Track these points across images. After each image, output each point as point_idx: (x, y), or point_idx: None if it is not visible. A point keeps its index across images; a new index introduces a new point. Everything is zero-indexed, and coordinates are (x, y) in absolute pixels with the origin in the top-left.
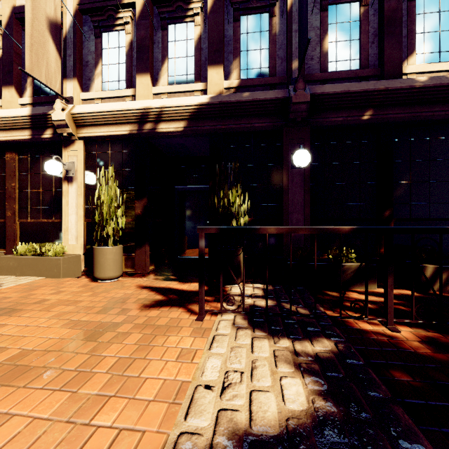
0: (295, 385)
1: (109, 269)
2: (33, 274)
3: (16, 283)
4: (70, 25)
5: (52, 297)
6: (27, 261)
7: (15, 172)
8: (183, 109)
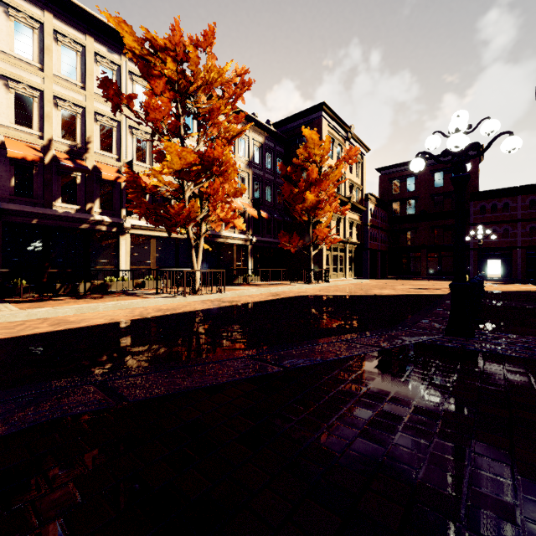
0: None
1: None
2: None
3: None
4: None
5: None
6: None
7: None
8: None
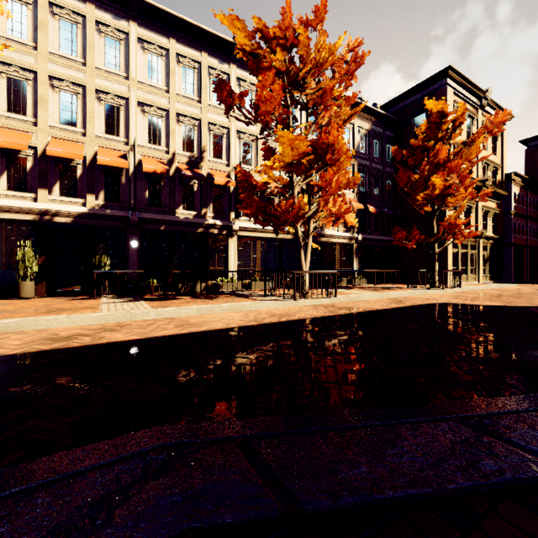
0: (123, 300)
1: (30, 292)
2: None
3: None
4: None
5: (11, 303)
6: None
7: None
8: (72, 213)
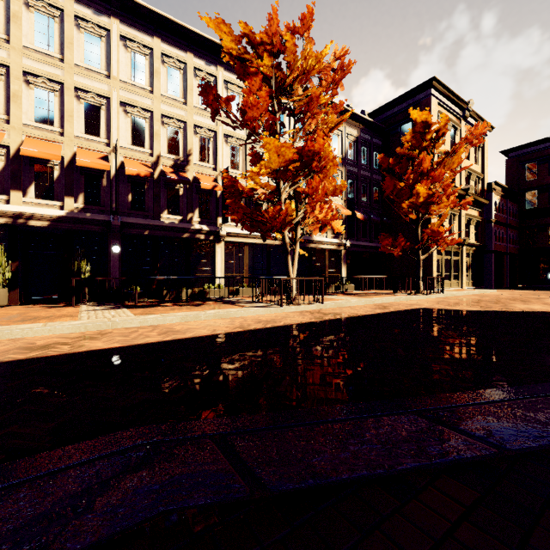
0: (104, 308)
1: (2, 300)
2: None
3: None
4: None
5: None
6: None
7: None
8: (49, 216)
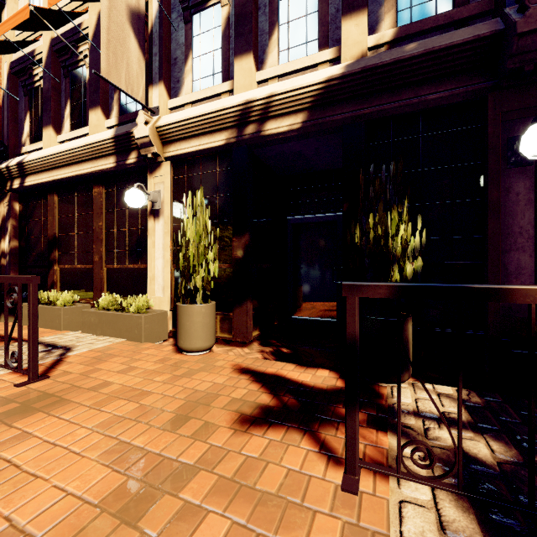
0: None
1: (196, 336)
2: (113, 334)
3: (90, 347)
4: (156, 15)
5: (118, 377)
6: (108, 317)
7: (102, 209)
8: (301, 92)
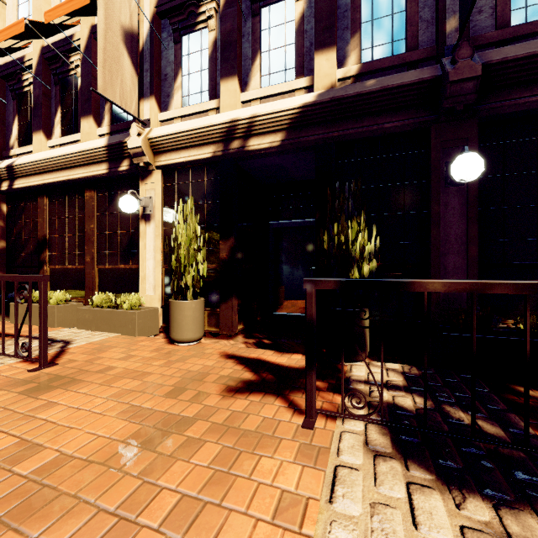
0: None
1: (187, 328)
2: (108, 330)
3: (88, 341)
4: (147, 34)
5: (120, 363)
6: (102, 314)
7: (93, 212)
8: (280, 115)
